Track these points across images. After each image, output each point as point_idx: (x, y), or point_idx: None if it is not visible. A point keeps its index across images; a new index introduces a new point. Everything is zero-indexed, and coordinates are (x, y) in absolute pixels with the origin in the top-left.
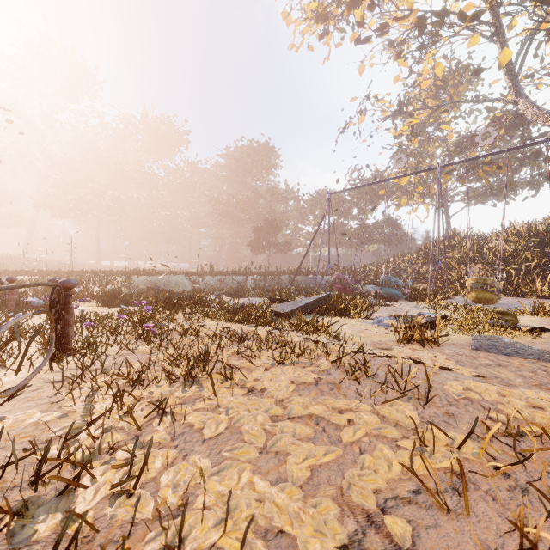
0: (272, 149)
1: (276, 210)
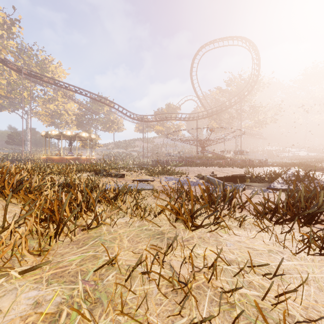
0: None
1: None
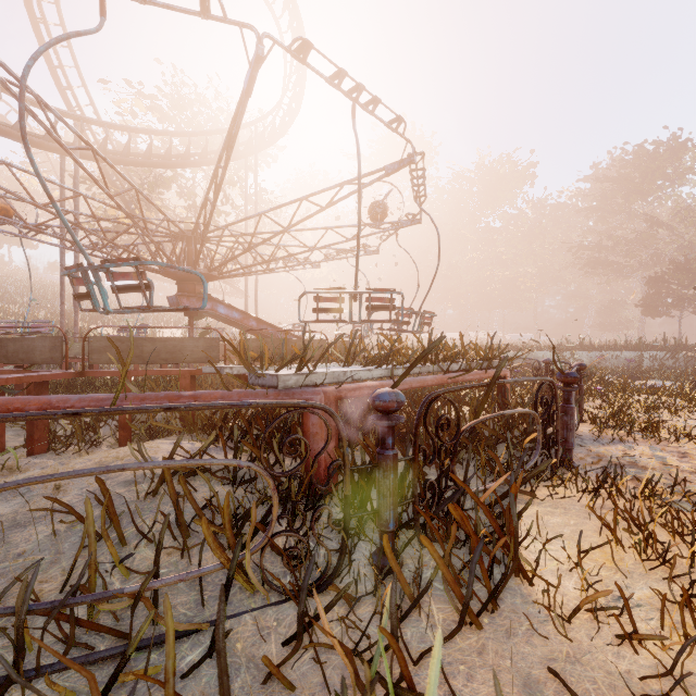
0: (686, 144)
1: (694, 241)
